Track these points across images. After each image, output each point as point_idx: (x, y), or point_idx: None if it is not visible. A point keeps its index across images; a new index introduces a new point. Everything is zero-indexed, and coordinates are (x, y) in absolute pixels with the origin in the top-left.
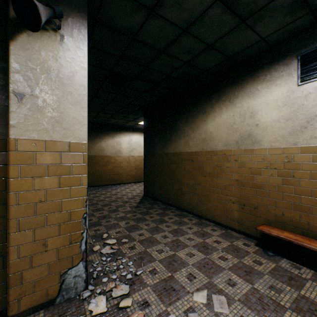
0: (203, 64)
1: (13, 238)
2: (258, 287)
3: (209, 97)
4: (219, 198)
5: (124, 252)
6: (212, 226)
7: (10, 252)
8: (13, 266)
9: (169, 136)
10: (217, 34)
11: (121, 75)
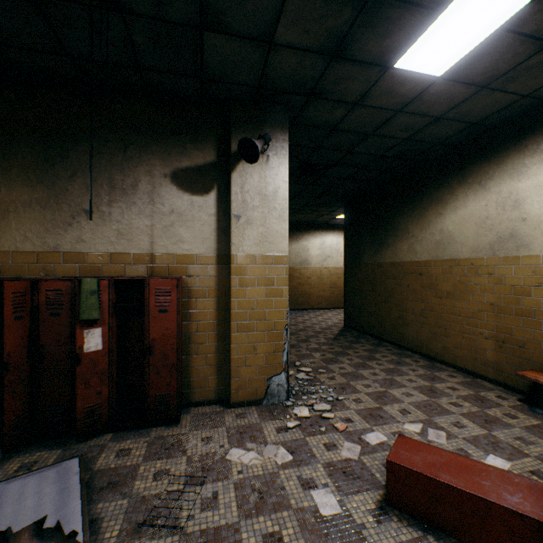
0: (432, 137)
1: (233, 338)
2: (498, 435)
3: (446, 178)
4: (463, 331)
5: (322, 381)
6: (451, 371)
7: (231, 349)
8: (233, 361)
9: (383, 238)
10: (447, 106)
11: (315, 164)
